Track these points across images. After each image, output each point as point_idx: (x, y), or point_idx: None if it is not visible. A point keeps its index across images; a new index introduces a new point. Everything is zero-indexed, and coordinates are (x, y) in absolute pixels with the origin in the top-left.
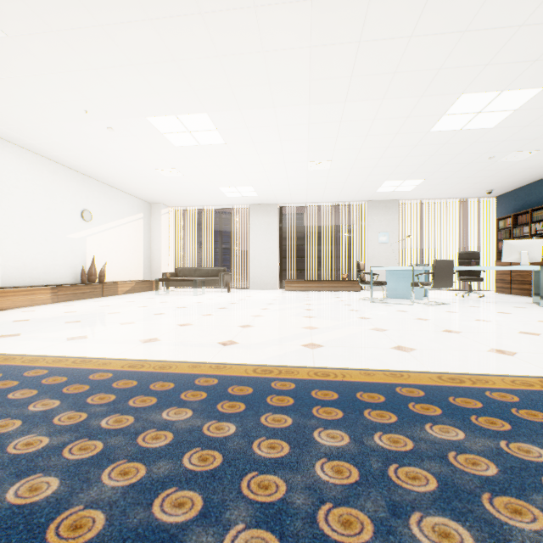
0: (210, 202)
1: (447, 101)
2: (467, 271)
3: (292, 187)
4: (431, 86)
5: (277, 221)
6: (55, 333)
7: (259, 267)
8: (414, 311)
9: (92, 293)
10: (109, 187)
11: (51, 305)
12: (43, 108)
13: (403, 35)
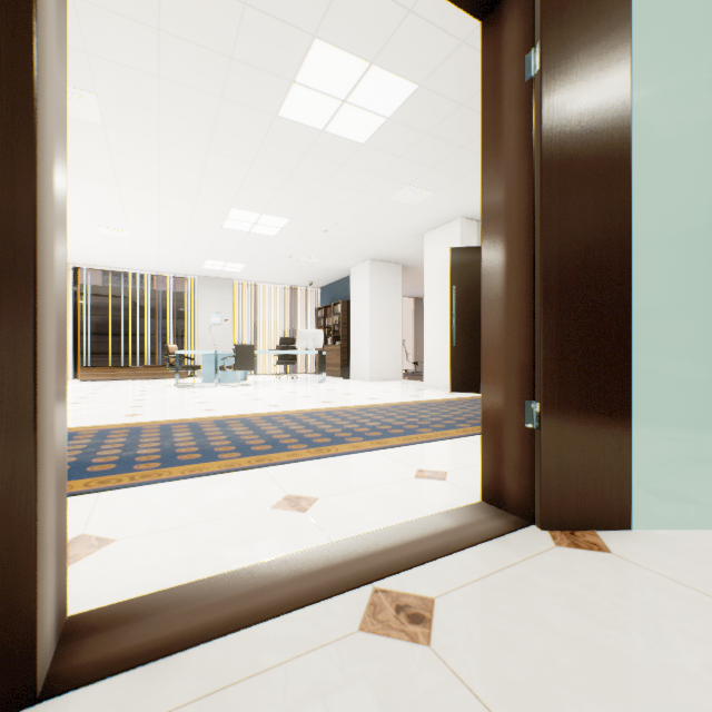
0: None
1: (223, 210)
2: (286, 355)
3: (85, 247)
4: (201, 197)
5: (69, 286)
6: None
7: None
8: (204, 392)
9: None
10: None
11: None
12: None
13: (152, 158)
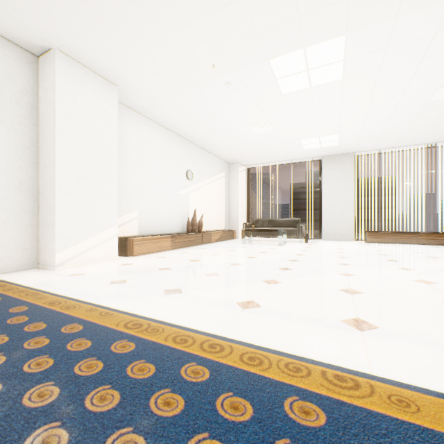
0: (283, 157)
1: None
2: None
3: (387, 129)
4: None
5: (354, 170)
6: (214, 293)
7: (332, 218)
8: None
9: (195, 241)
10: (203, 150)
11: (171, 252)
12: (177, 70)
13: None
